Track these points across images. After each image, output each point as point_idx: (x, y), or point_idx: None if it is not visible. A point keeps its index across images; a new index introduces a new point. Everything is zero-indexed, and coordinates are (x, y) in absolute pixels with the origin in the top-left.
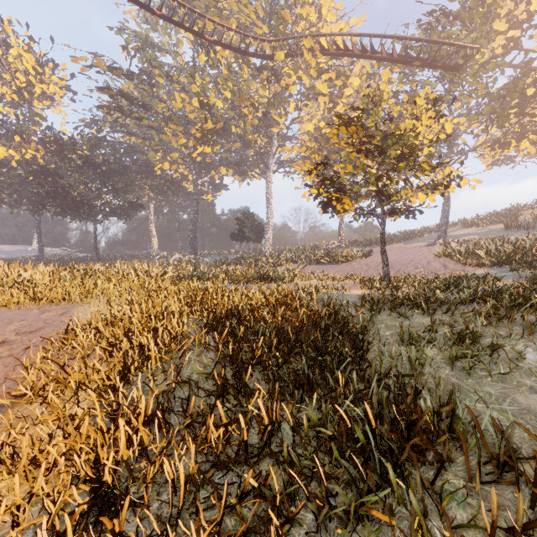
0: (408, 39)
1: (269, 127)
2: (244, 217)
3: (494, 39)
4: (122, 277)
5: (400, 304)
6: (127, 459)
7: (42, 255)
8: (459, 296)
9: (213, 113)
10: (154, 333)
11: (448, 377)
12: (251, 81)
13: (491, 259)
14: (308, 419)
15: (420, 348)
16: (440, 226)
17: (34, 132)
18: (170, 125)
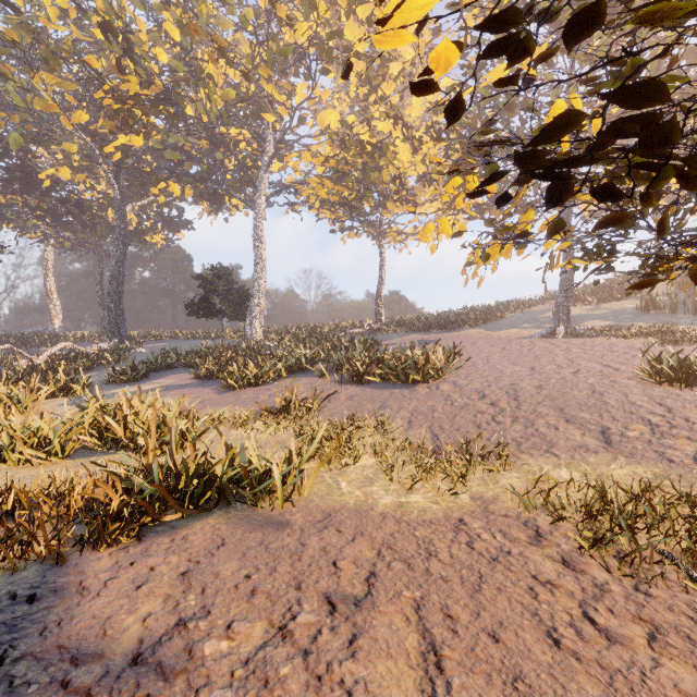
0: None
1: (260, 118)
2: (212, 274)
3: None
4: None
5: None
6: None
7: None
8: None
9: (137, 56)
10: None
11: None
12: (222, 18)
13: None
14: None
15: None
16: (559, 304)
17: None
18: (45, 75)
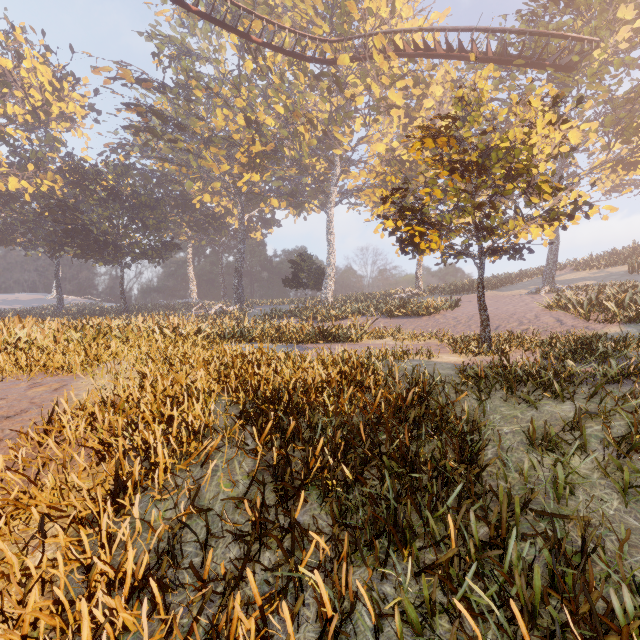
0: (507, 31)
1: (331, 148)
2: (300, 259)
3: (618, 31)
4: (145, 335)
5: (517, 382)
6: None
7: (61, 305)
8: (602, 370)
9: (262, 133)
10: (170, 424)
11: (620, 514)
12: (308, 93)
13: (624, 313)
14: (399, 602)
15: (565, 460)
16: (546, 270)
17: (52, 160)
18: (211, 148)
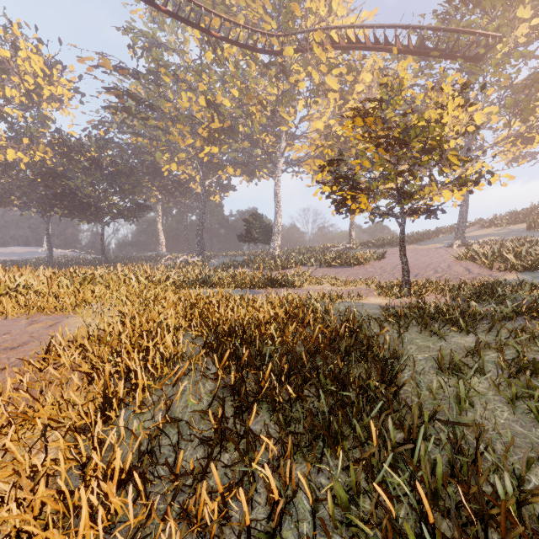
0: (425, 28)
1: (278, 125)
2: (252, 218)
3: (517, 28)
4: (123, 281)
5: (430, 319)
6: (94, 537)
7: (51, 257)
8: (500, 309)
9: (220, 112)
10: (146, 353)
11: (509, 423)
12: (259, 79)
13: (521, 263)
14: (332, 489)
15: (467, 380)
16: (457, 227)
17: (43, 135)
18: (177, 125)
